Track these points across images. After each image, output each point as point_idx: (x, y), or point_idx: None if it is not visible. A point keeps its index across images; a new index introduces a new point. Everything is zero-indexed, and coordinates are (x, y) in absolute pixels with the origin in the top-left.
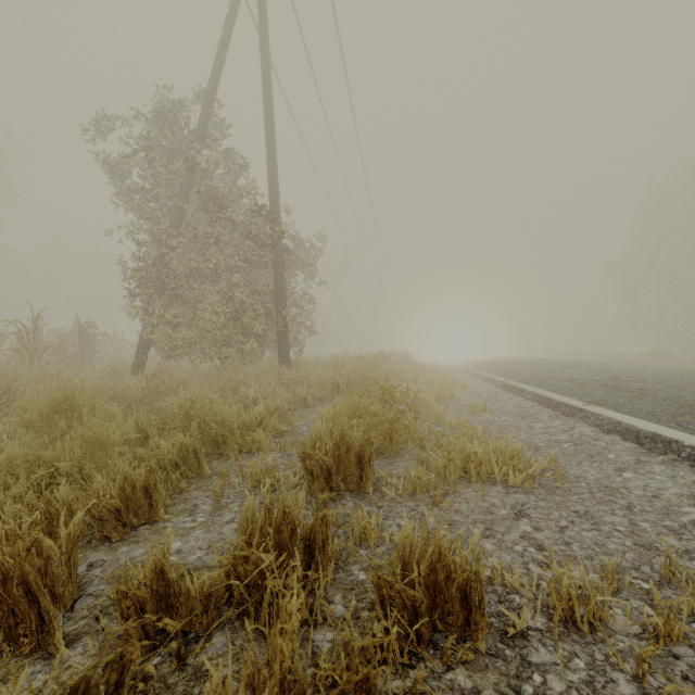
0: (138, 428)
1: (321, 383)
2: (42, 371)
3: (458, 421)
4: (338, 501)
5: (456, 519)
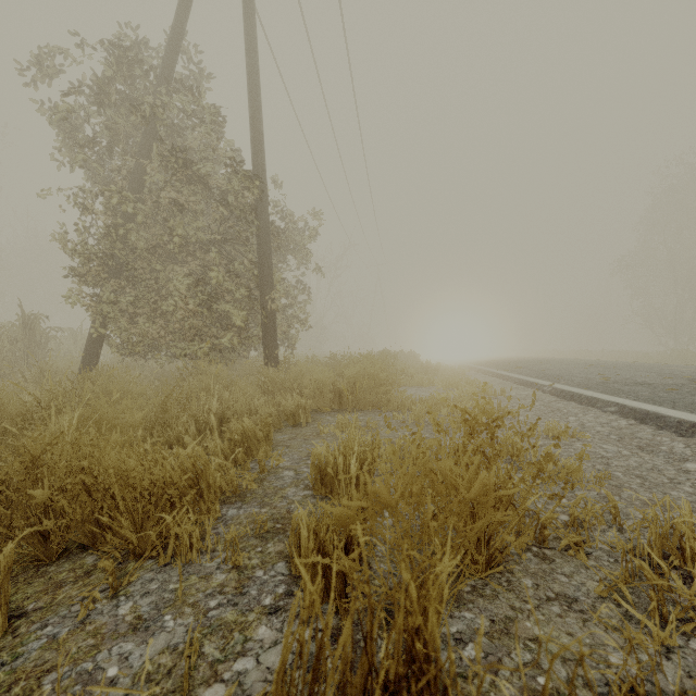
0: None
1: (318, 390)
2: None
3: (561, 463)
4: None
5: None
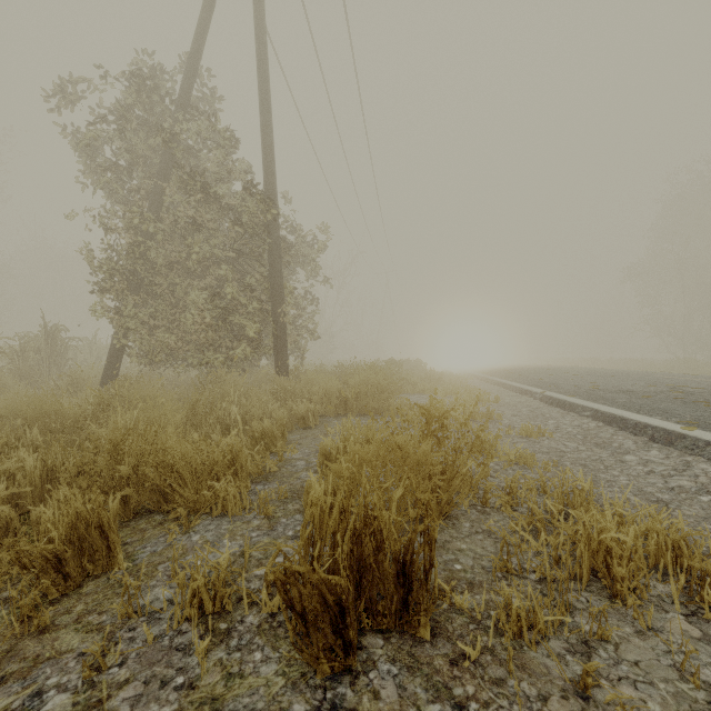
0: (46, 470)
1: (325, 397)
2: None
3: (520, 454)
4: (361, 676)
5: None
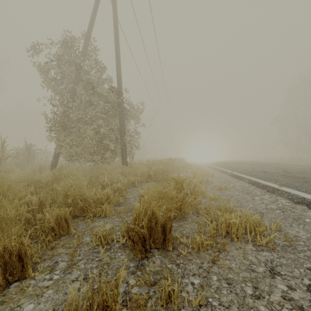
0: (40, 201)
1: (142, 174)
2: (2, 168)
3: (214, 196)
4: (150, 258)
5: (231, 277)
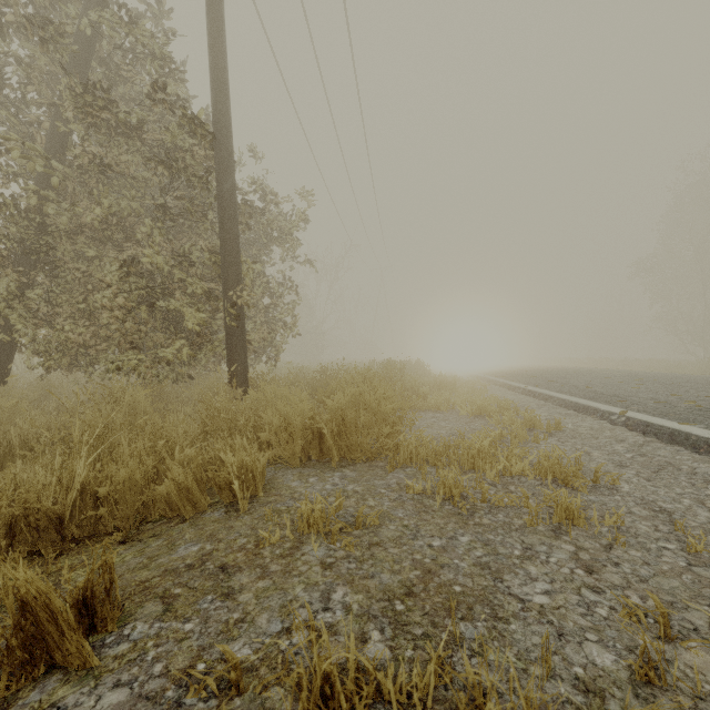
0: None
1: (284, 431)
2: None
3: None
4: None
5: None
